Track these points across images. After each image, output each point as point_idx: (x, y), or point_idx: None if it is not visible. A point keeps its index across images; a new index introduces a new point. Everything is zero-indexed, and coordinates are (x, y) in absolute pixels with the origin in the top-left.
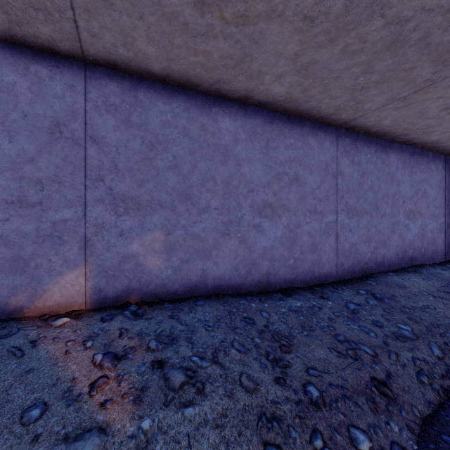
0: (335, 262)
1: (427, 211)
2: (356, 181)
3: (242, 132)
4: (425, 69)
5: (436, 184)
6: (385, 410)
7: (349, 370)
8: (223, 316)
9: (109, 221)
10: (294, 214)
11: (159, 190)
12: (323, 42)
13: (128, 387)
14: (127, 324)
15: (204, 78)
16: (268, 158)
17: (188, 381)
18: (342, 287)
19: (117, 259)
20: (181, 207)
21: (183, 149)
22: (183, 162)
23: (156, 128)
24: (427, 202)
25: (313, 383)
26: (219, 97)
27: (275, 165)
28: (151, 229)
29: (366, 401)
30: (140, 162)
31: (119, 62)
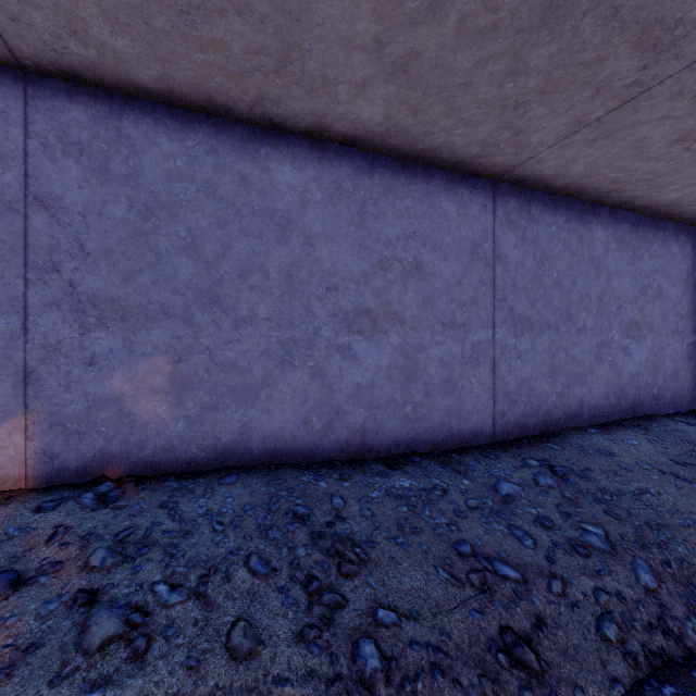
0: (490, 410)
1: (664, 324)
2: (530, 271)
3: (317, 189)
4: (623, 62)
5: (682, 277)
6: (516, 695)
7: (460, 612)
8: (257, 504)
9: (69, 340)
10: (414, 329)
11: (161, 288)
12: (418, 13)
13: (2, 643)
14: (74, 518)
15: (234, 94)
16: (365, 233)
17: (125, 634)
18: (497, 454)
19: (85, 403)
20: (202, 315)
21: (207, 218)
22: (207, 240)
23: (156, 182)
24: (663, 309)
25: (378, 640)
26: (272, 129)
27: (379, 245)
28: (147, 353)
29: (479, 677)
30: (128, 239)
31: (80, 68)
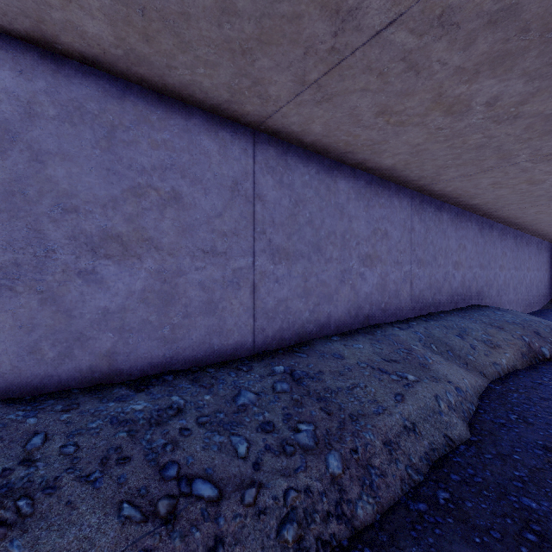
0: (251, 327)
1: (389, 257)
2: (287, 210)
3: (50, 103)
4: (318, 24)
5: (401, 224)
6: None
7: None
8: None
9: None
10: (172, 255)
11: None
12: None
13: None
14: None
15: None
16: (115, 158)
17: None
18: (251, 365)
19: None
20: None
21: None
22: None
23: None
24: (388, 246)
25: None
26: None
27: (131, 172)
28: None
29: None
30: None
31: None
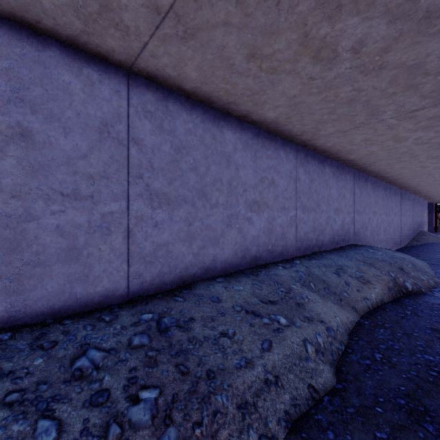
0: (124, 273)
1: (276, 203)
2: (168, 156)
3: None
4: None
5: (287, 174)
6: None
7: None
8: None
9: None
10: (18, 197)
11: None
12: None
13: None
14: None
15: None
16: None
17: None
18: (117, 314)
19: None
20: None
21: None
22: None
23: None
24: (275, 193)
25: None
26: None
27: None
28: None
29: None
30: None
31: None
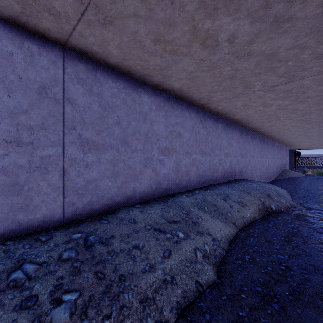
0: (60, 203)
1: (182, 149)
2: (96, 113)
3: None
4: None
5: (190, 128)
6: None
7: None
8: None
9: None
10: None
11: None
12: None
13: None
14: None
15: None
16: None
17: None
18: (53, 235)
19: None
20: None
21: None
22: None
23: None
24: (181, 142)
25: None
26: None
27: None
28: None
29: None
30: None
31: None
